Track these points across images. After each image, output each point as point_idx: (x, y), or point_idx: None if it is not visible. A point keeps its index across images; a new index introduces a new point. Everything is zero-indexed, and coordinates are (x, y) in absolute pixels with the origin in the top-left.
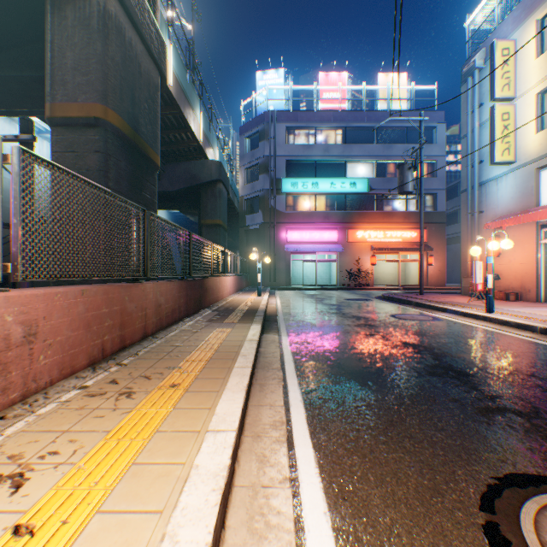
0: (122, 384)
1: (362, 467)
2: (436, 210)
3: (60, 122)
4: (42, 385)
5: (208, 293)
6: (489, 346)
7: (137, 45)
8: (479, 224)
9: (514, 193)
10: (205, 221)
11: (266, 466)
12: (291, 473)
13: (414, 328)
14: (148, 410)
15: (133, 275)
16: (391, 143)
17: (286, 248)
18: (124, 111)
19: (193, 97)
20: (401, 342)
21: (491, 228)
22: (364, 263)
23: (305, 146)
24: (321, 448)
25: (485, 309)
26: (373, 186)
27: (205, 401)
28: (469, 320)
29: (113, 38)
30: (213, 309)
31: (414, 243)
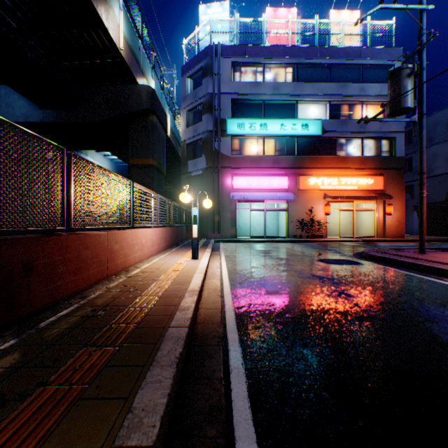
0: None
1: None
2: (394, 155)
3: None
4: None
5: (41, 275)
6: None
7: None
8: None
9: None
10: (135, 161)
11: None
12: None
13: None
14: None
15: None
16: (344, 82)
17: (232, 195)
18: None
19: None
20: None
21: None
22: (316, 213)
23: (253, 84)
24: None
25: None
26: (326, 129)
27: None
28: None
29: None
30: (31, 331)
31: (370, 191)
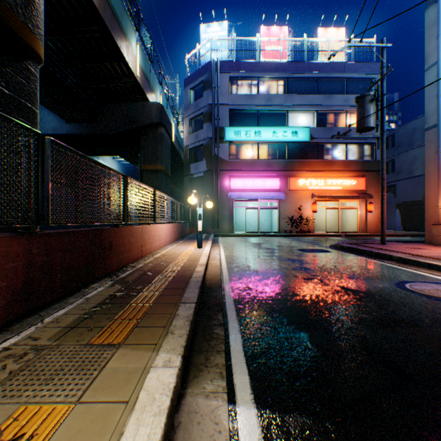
0: None
1: None
2: (374, 159)
3: None
4: None
5: (115, 250)
6: None
7: None
8: None
9: None
10: (146, 166)
11: None
12: None
13: None
14: None
15: None
16: (330, 94)
17: (229, 195)
18: None
19: (126, 20)
20: None
21: None
22: (305, 210)
23: (248, 96)
24: None
25: None
26: (314, 135)
27: None
28: None
29: None
30: (118, 278)
31: (353, 191)
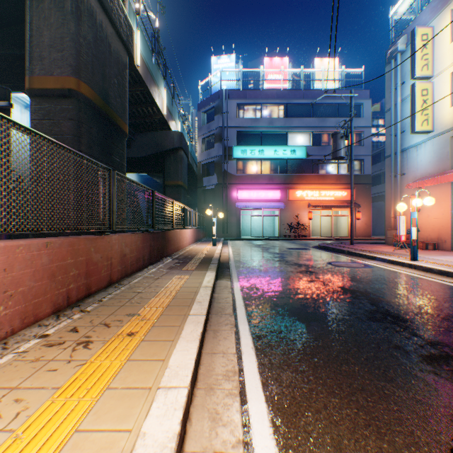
0: (82, 332)
1: (318, 427)
2: (363, 173)
3: (38, 93)
4: (2, 335)
5: (169, 243)
6: (418, 292)
7: (107, 28)
8: (401, 184)
9: (432, 158)
10: (168, 182)
11: (218, 425)
12: (245, 435)
13: (350, 274)
14: (102, 362)
15: (99, 228)
16: (325, 116)
17: (237, 205)
18: (95, 84)
19: (158, 76)
20: (339, 287)
21: (412, 188)
22: (302, 218)
23: (253, 119)
24: (274, 402)
25: (410, 258)
26: (309, 153)
27: (159, 351)
28: (396, 267)
29: (85, 20)
30: (174, 258)
31: (345, 201)
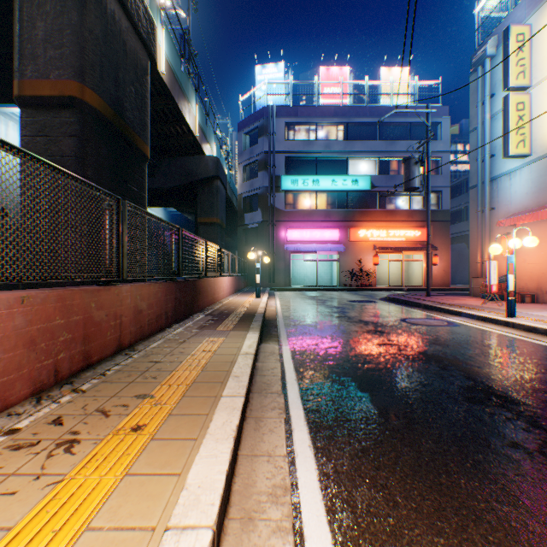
0: (67, 425)
1: None
2: (440, 208)
3: (30, 102)
4: None
5: (201, 295)
6: (525, 359)
7: (121, 20)
8: (489, 221)
9: (530, 188)
10: (202, 219)
11: None
12: None
13: (431, 336)
14: (86, 479)
15: (102, 277)
16: (393, 139)
17: (286, 247)
18: (105, 92)
19: (188, 88)
20: (420, 354)
21: (505, 225)
22: (366, 263)
23: (305, 142)
24: (347, 545)
25: (506, 314)
26: (375, 184)
27: (174, 459)
28: (489, 326)
29: (91, 8)
30: (206, 313)
31: (418, 242)
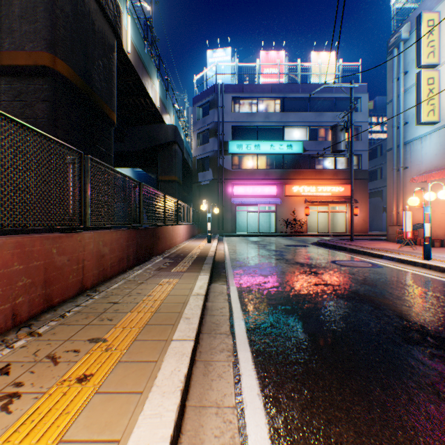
0: (13, 375)
1: None
2: (360, 168)
3: (7, 71)
4: None
5: (160, 241)
6: None
7: (90, 2)
8: (403, 178)
9: (439, 150)
10: (162, 177)
11: None
12: None
13: (360, 276)
14: None
15: (64, 224)
16: (321, 111)
17: (233, 200)
18: (75, 63)
19: (151, 66)
20: (353, 293)
21: (418, 182)
22: (299, 214)
23: (249, 114)
24: None
25: (423, 257)
26: (306, 148)
27: (116, 419)
28: (408, 267)
29: None
30: (164, 256)
31: (342, 196)
